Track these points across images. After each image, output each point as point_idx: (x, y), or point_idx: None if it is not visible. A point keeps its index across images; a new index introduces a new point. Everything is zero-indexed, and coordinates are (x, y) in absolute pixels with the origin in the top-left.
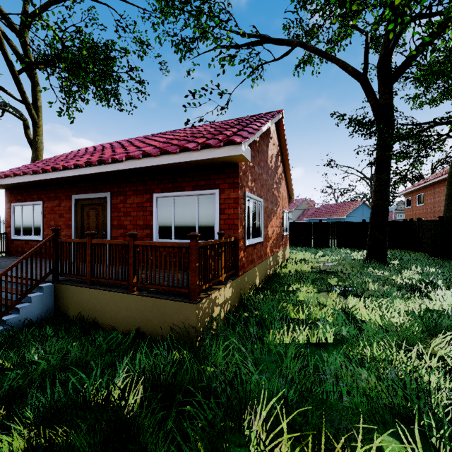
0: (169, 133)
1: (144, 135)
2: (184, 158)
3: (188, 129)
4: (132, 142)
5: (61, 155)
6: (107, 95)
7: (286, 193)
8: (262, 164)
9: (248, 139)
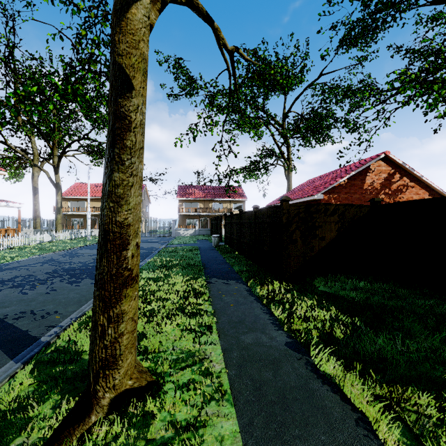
0: (321, 179)
1: (322, 175)
2: (304, 199)
3: (330, 175)
4: (308, 185)
5: (288, 193)
6: (323, 139)
7: (426, 194)
8: (352, 191)
9: (321, 192)
